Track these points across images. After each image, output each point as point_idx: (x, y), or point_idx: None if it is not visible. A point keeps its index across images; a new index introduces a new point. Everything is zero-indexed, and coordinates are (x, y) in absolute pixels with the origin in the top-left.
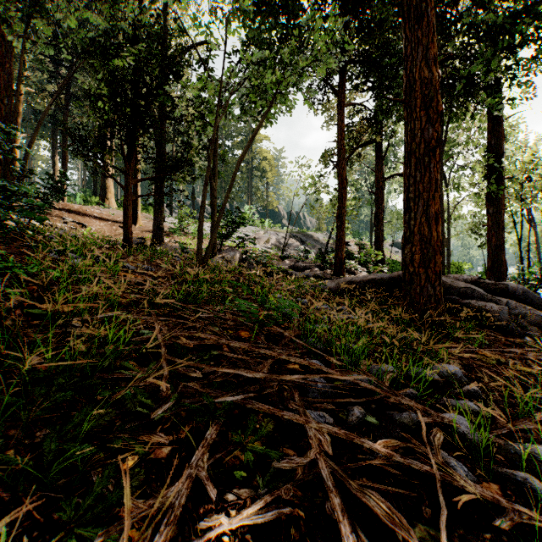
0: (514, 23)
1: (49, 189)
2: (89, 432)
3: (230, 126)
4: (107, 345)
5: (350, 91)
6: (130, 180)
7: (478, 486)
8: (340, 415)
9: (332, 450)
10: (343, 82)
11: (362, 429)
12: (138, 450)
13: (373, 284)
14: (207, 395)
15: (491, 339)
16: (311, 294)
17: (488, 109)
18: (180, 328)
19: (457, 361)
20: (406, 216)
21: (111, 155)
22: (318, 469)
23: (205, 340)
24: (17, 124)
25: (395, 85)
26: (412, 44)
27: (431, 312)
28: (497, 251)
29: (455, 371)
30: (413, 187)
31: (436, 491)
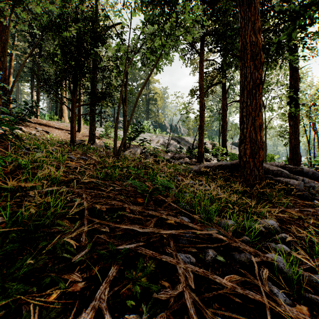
0: (306, 10)
1: (24, 110)
2: (29, 272)
3: (136, 74)
4: (50, 209)
5: (206, 52)
6: (75, 105)
7: (294, 310)
8: (200, 255)
9: (194, 282)
10: (202, 47)
11: (215, 266)
12: (60, 286)
13: (220, 167)
14: (111, 243)
15: (293, 202)
16: (183, 174)
17: (289, 63)
18: (100, 196)
19: (274, 216)
20: (241, 126)
21: (62, 90)
22: (184, 299)
23: (115, 205)
24: (10, 73)
25: (233, 49)
26: (245, 21)
27: (257, 186)
28: (295, 148)
29: (273, 224)
30: (245, 109)
31: (265, 312)
